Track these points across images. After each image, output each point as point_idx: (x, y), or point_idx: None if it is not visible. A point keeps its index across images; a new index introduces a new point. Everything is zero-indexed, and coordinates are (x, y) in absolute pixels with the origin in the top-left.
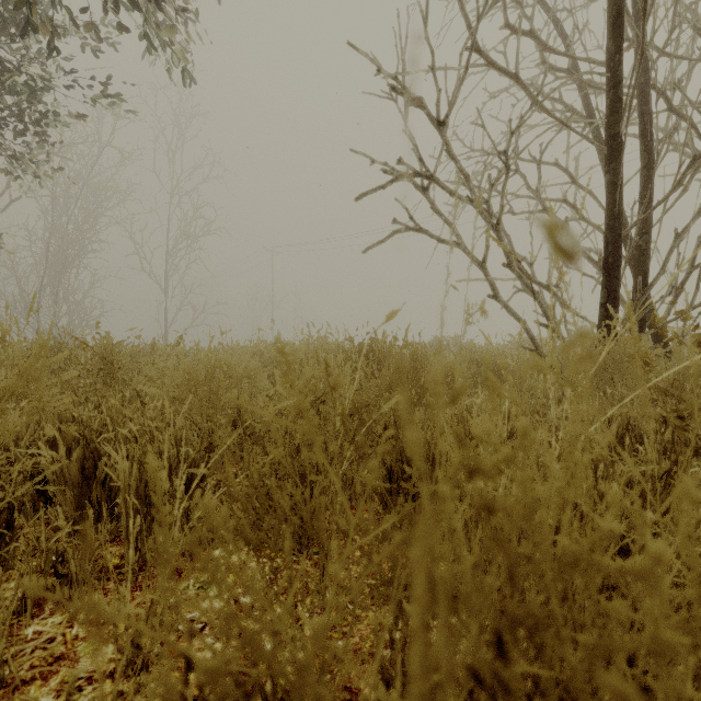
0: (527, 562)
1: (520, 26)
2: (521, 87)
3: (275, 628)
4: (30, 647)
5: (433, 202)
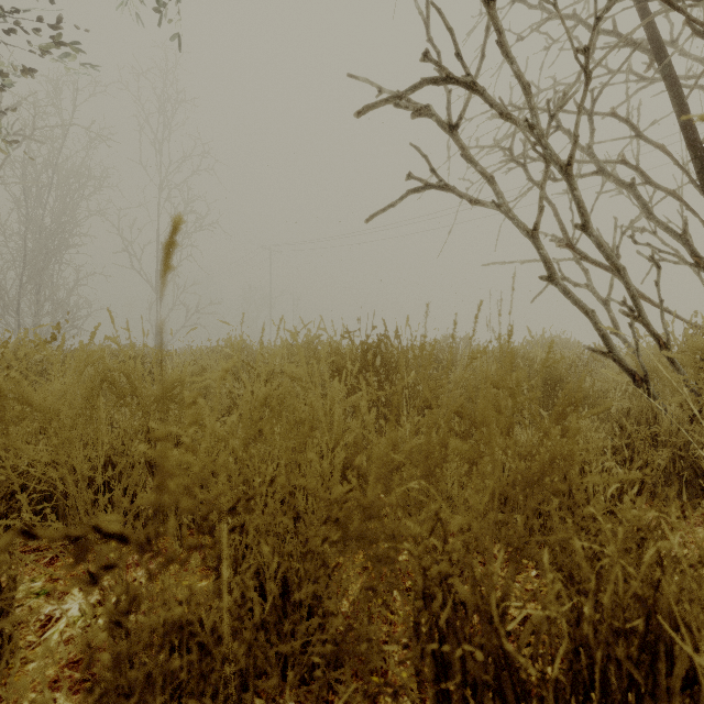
0: None
1: None
2: None
3: None
4: None
5: (464, 145)
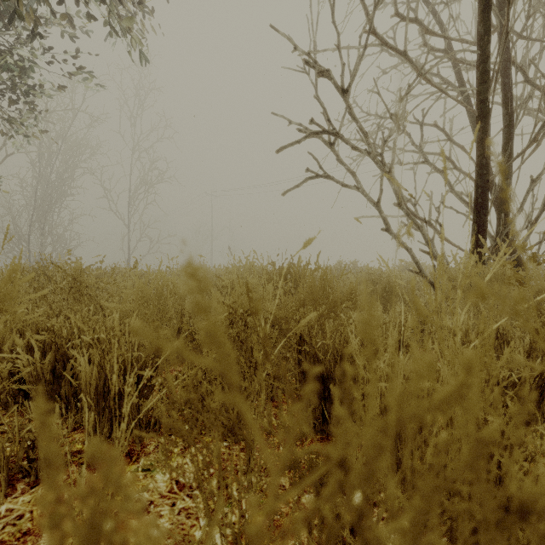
0: (456, 495)
1: (408, 14)
2: (409, 62)
3: (200, 538)
4: (1, 524)
5: (338, 154)
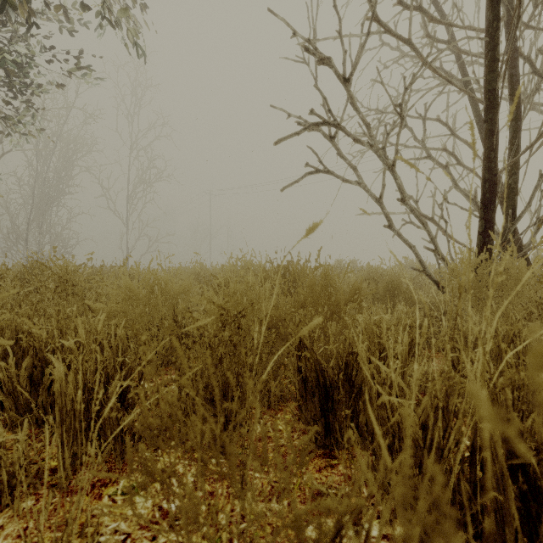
0: None
1: None
2: (413, 50)
3: None
4: None
5: (338, 148)
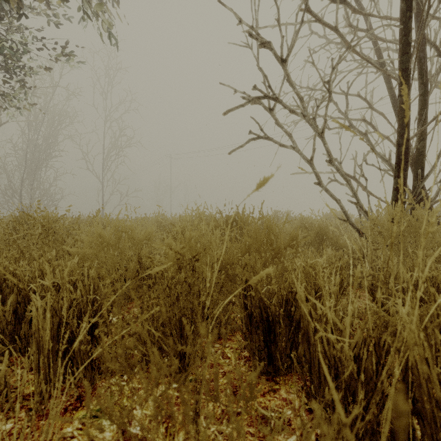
0: None
1: None
2: (339, 36)
3: None
4: None
5: (276, 118)
